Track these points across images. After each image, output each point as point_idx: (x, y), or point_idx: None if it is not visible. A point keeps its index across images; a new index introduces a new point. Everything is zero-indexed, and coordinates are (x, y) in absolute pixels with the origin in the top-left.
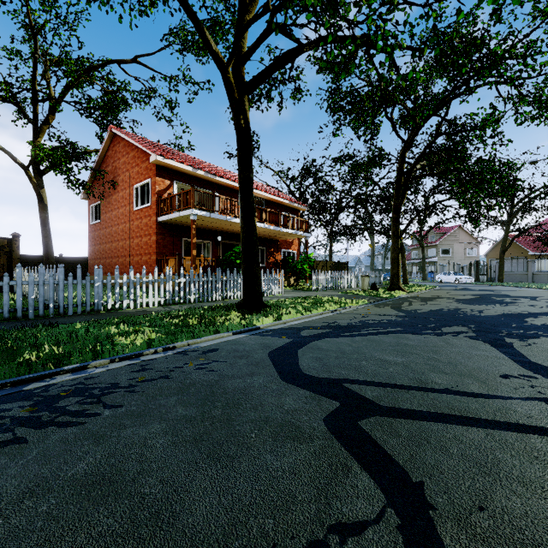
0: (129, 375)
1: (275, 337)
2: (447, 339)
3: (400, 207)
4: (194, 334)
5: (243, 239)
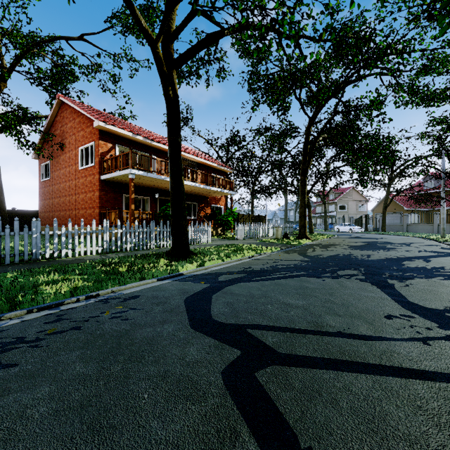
0: (41, 327)
1: (195, 283)
2: (341, 282)
3: (306, 171)
4: (120, 281)
5: (172, 195)
